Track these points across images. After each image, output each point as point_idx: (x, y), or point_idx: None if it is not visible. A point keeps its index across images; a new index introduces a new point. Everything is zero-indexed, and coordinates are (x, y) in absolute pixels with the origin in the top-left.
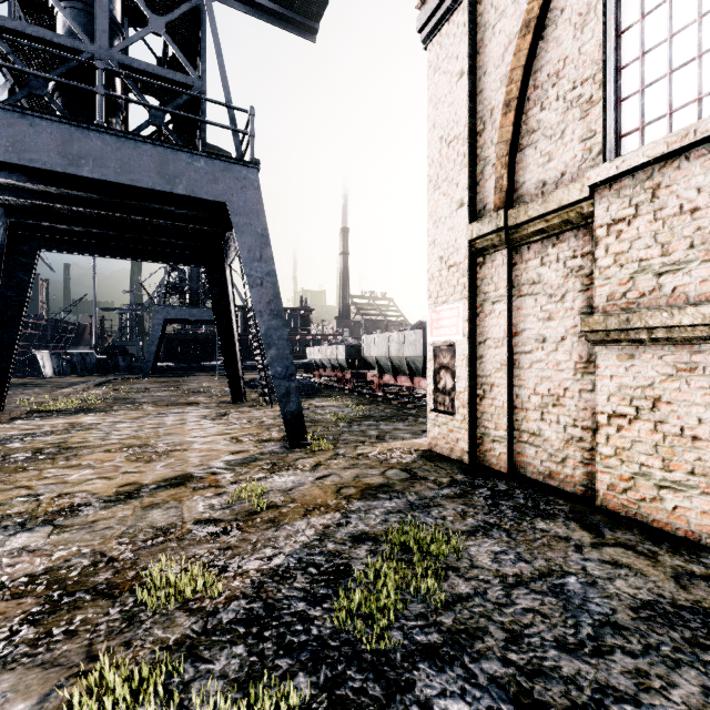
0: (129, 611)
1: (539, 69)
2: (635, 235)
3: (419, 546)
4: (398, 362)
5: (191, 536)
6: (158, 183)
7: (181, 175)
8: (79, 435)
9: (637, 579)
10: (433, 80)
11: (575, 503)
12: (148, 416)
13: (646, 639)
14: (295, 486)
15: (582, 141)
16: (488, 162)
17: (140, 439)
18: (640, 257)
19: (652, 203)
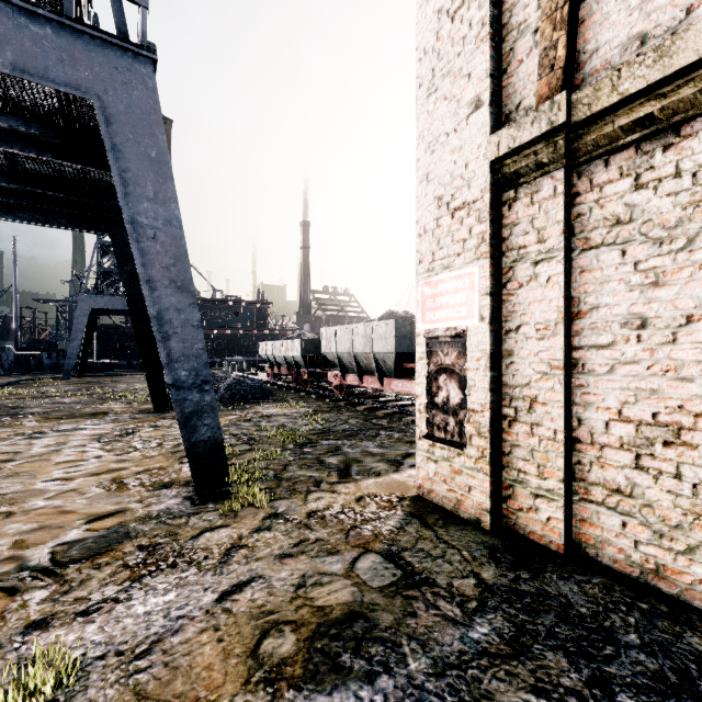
0: None
1: None
2: None
3: None
4: (365, 359)
5: None
6: None
7: (3, 42)
8: None
9: None
10: None
11: None
12: (13, 438)
13: None
14: (165, 632)
15: None
16: (525, 29)
17: None
18: None
19: None
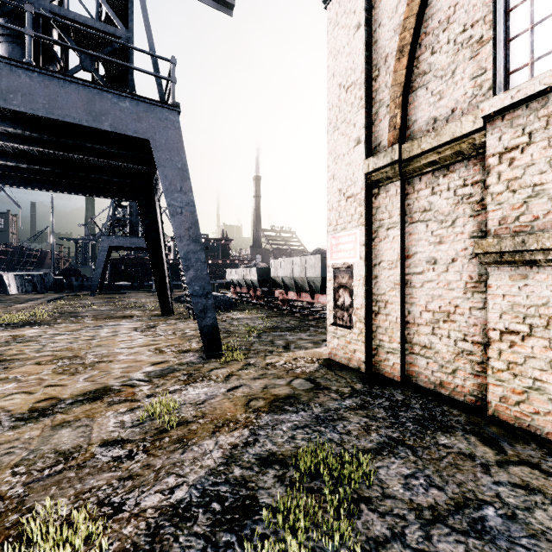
0: None
1: (430, 17)
2: (528, 162)
3: (328, 469)
4: (301, 281)
5: (93, 462)
6: (84, 119)
7: (107, 113)
8: (17, 347)
9: None
10: (332, 35)
11: (468, 413)
12: (85, 328)
13: None
14: (207, 399)
15: (473, 78)
16: (383, 104)
17: (72, 351)
18: (534, 183)
19: (547, 130)
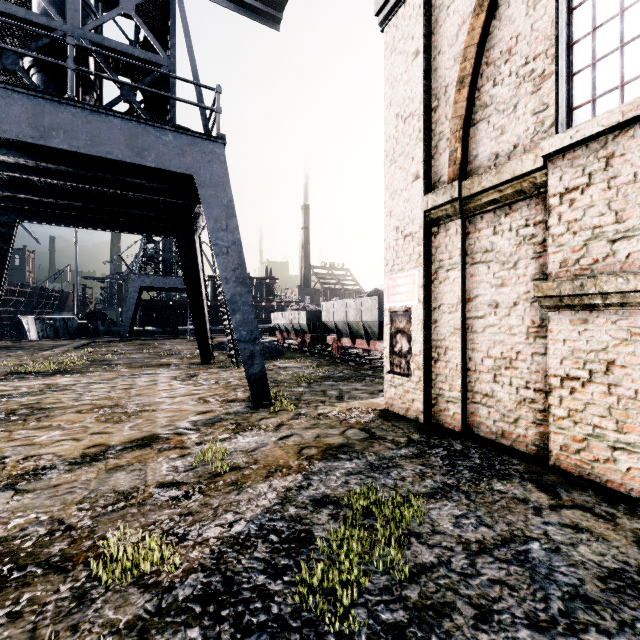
0: (80, 588)
1: (492, 46)
2: (588, 203)
3: (381, 510)
4: (356, 326)
5: (152, 501)
6: (127, 155)
7: (150, 148)
8: (53, 396)
9: (600, 545)
10: (389, 60)
11: (528, 462)
12: (121, 377)
13: (619, 614)
14: (258, 447)
15: (535, 114)
16: (442, 137)
17: (111, 400)
18: (594, 225)
19: (606, 172)
